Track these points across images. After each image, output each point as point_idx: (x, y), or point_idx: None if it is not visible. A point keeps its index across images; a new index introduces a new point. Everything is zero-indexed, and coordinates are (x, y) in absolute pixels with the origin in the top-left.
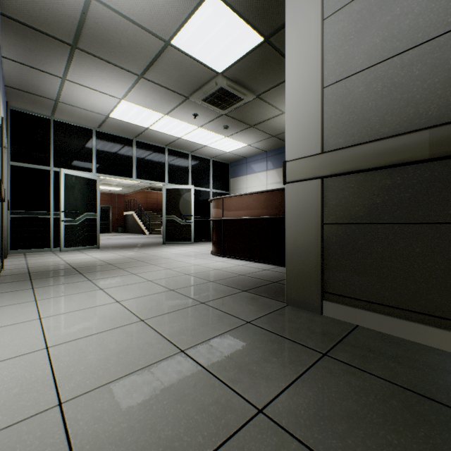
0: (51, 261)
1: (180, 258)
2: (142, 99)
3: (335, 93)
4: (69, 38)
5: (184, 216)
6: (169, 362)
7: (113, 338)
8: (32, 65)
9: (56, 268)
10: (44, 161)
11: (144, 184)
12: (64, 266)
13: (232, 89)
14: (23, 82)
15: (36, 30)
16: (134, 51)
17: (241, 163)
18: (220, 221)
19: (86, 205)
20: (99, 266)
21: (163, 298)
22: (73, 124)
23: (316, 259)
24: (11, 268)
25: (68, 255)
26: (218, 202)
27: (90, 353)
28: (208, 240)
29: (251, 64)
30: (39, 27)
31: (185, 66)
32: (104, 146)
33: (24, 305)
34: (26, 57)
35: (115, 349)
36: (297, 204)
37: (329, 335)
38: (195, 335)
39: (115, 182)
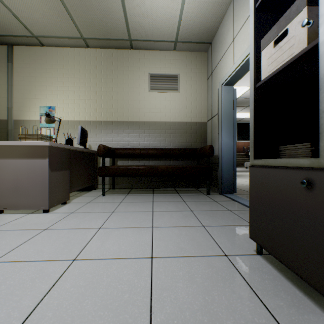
0: None
1: None
2: (245, 111)
3: None
4: None
5: None
6: None
7: None
8: None
9: None
10: None
11: None
12: None
13: None
14: None
15: None
16: (247, 102)
17: None
18: None
19: None
20: None
21: None
22: None
23: None
24: None
25: None
26: None
27: None
28: None
29: None
30: None
31: None
32: None
33: None
34: None
35: None
36: None
37: None
38: None
39: None
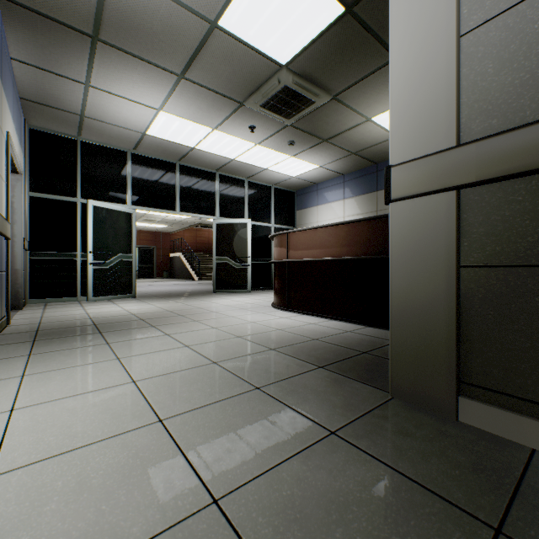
0: (71, 315)
1: (232, 312)
2: (185, 108)
3: (482, 41)
4: (88, 26)
5: (238, 258)
6: (187, 534)
7: (103, 460)
8: (48, 68)
9: (73, 324)
10: (69, 190)
11: (193, 220)
12: (84, 322)
13: (300, 87)
14: (40, 92)
15: (46, 18)
16: (170, 39)
17: (310, 190)
18: (284, 264)
19: (119, 244)
20: (126, 322)
21: (199, 377)
22: (104, 145)
23: (445, 326)
24: (19, 324)
25: (94, 306)
26: (282, 239)
27: (53, 496)
28: (269, 288)
29: (326, 49)
30: (49, 13)
31: (238, 58)
32: (141, 172)
33: (3, 384)
34: (39, 57)
35: (98, 490)
36: (411, 235)
37: (488, 472)
38: (241, 461)
39: (158, 218)
